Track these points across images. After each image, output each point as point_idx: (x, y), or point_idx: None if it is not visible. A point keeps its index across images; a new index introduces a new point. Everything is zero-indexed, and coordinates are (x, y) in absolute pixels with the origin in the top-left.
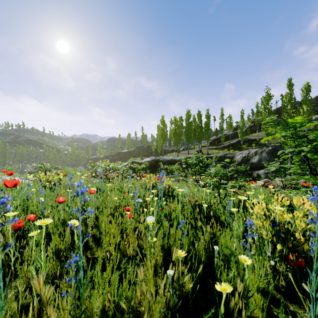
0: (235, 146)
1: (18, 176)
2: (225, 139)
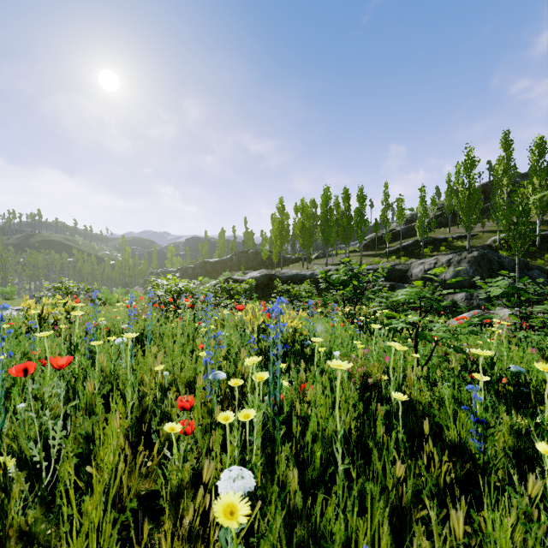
0: (409, 251)
1: None
2: (392, 238)
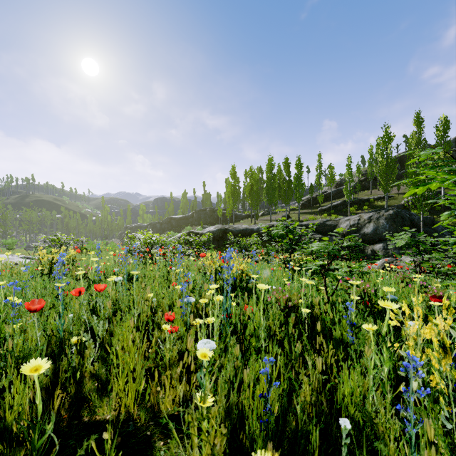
0: (338, 209)
1: (23, 253)
2: (324, 199)
